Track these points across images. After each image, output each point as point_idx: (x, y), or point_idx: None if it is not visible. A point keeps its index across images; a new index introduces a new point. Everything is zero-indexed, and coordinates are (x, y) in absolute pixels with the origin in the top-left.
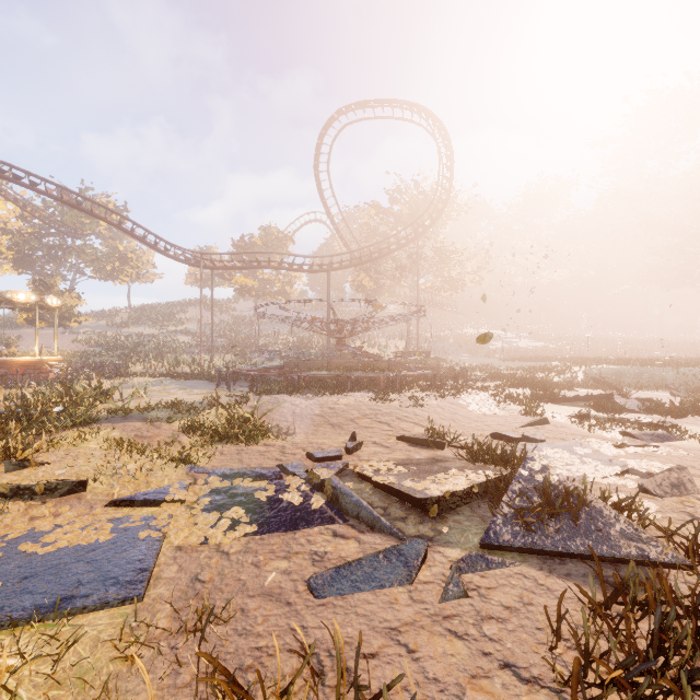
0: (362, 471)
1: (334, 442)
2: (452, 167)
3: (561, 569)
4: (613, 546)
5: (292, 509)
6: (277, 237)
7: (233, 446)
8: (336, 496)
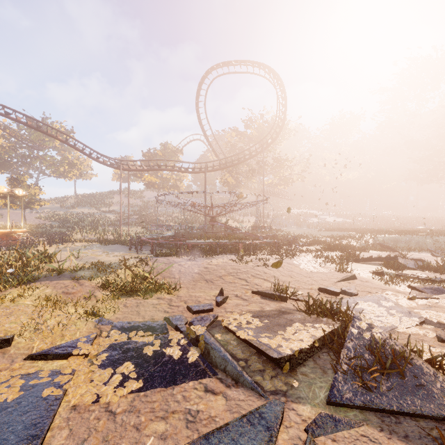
0: (228, 325)
1: (207, 295)
2: (285, 105)
3: (399, 429)
4: (438, 405)
5: (172, 363)
6: (171, 150)
7: (134, 299)
8: (207, 350)
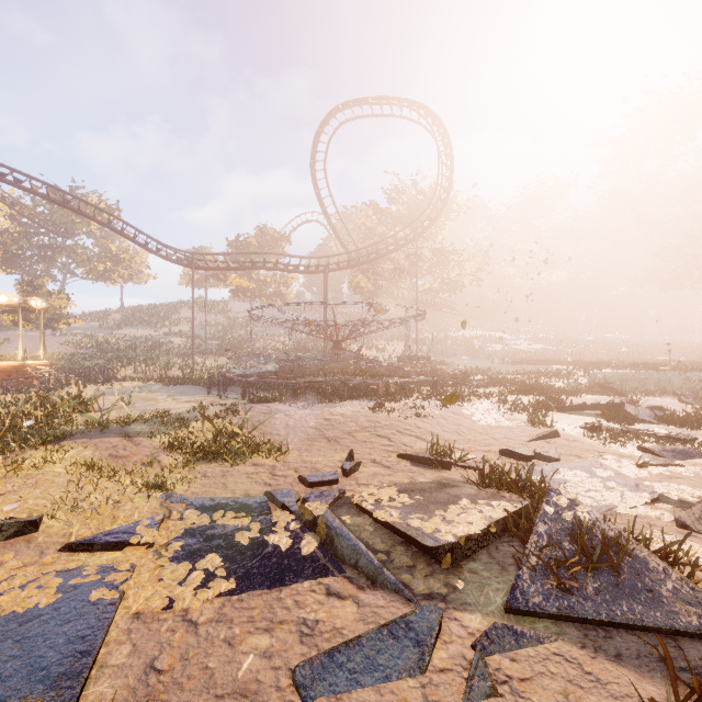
0: (361, 503)
1: (329, 460)
2: (451, 166)
3: (608, 646)
4: (668, 612)
5: (279, 555)
6: (273, 238)
7: (218, 466)
8: (330, 537)
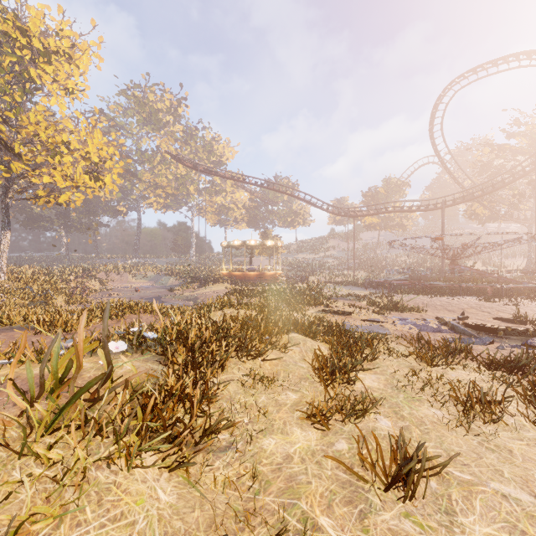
0: (466, 323)
1: (450, 316)
2: None
3: None
4: None
5: (433, 328)
6: (395, 185)
7: (395, 313)
8: (453, 327)
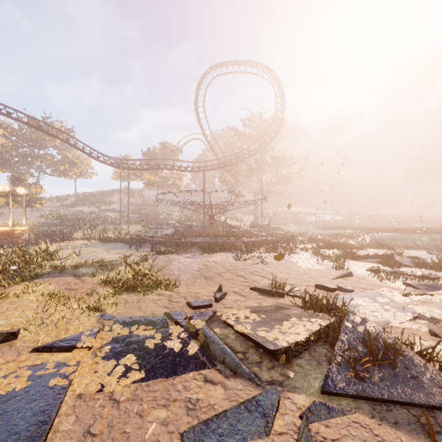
0: (226, 320)
1: (206, 291)
2: (284, 104)
3: (389, 416)
4: (427, 394)
5: (173, 355)
6: (171, 149)
7: (135, 296)
8: (207, 343)
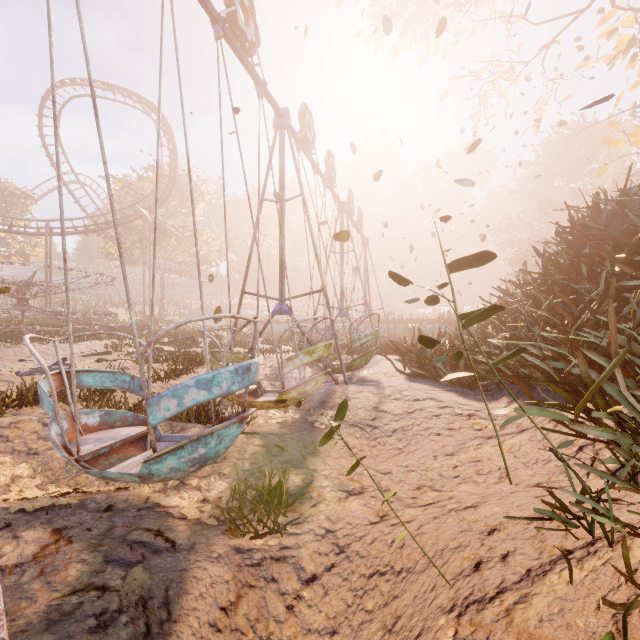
0: None
1: None
2: (175, 160)
3: None
4: None
5: None
6: (12, 193)
7: None
8: None
